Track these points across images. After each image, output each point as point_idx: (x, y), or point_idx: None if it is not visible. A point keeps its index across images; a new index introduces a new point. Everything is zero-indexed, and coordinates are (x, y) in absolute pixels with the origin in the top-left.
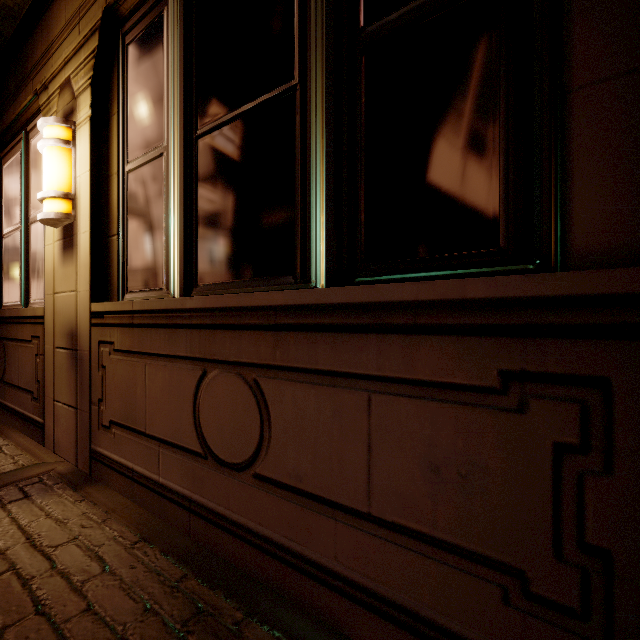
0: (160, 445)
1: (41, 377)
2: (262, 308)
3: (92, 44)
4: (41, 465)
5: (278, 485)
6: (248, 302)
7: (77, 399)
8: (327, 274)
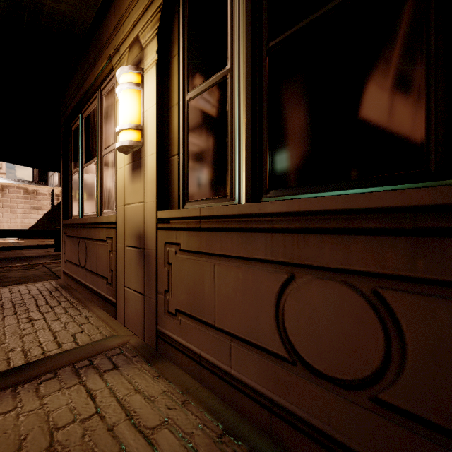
0: (232, 340)
1: (114, 268)
2: (388, 209)
3: (158, 1)
4: (118, 337)
5: (420, 422)
6: (362, 203)
7: (144, 287)
8: None
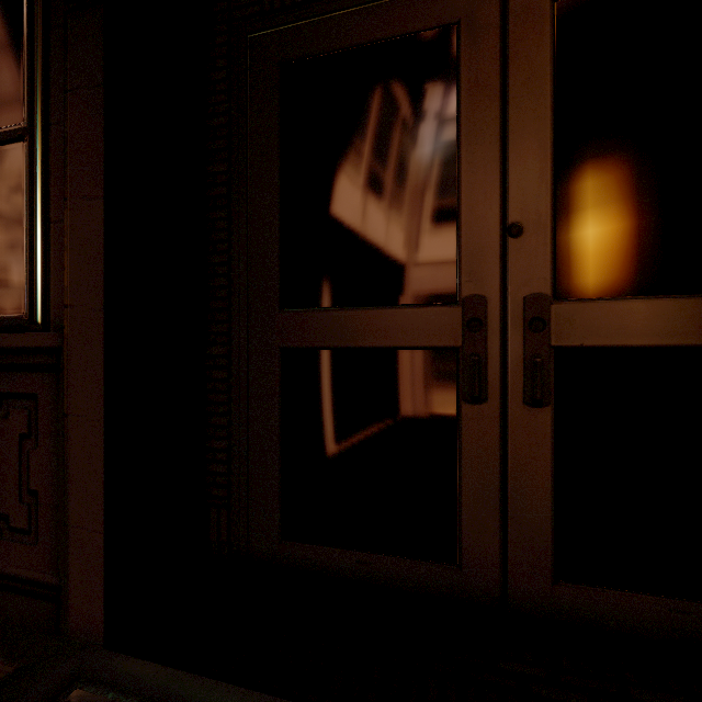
0: None
1: None
2: None
3: None
4: None
5: None
6: None
7: None
8: None
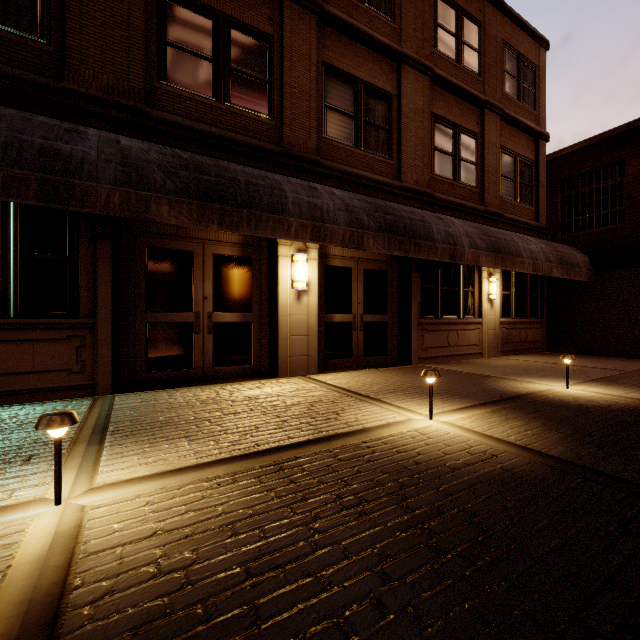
0: None
1: None
2: None
3: None
4: None
5: None
6: None
7: None
8: (15, 314)
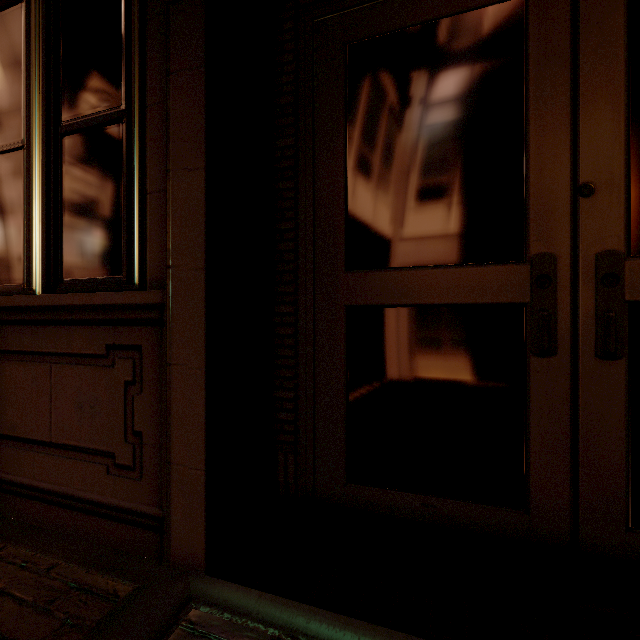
0: None
1: None
2: None
3: None
4: None
5: (1, 437)
6: None
7: None
8: (42, 285)
